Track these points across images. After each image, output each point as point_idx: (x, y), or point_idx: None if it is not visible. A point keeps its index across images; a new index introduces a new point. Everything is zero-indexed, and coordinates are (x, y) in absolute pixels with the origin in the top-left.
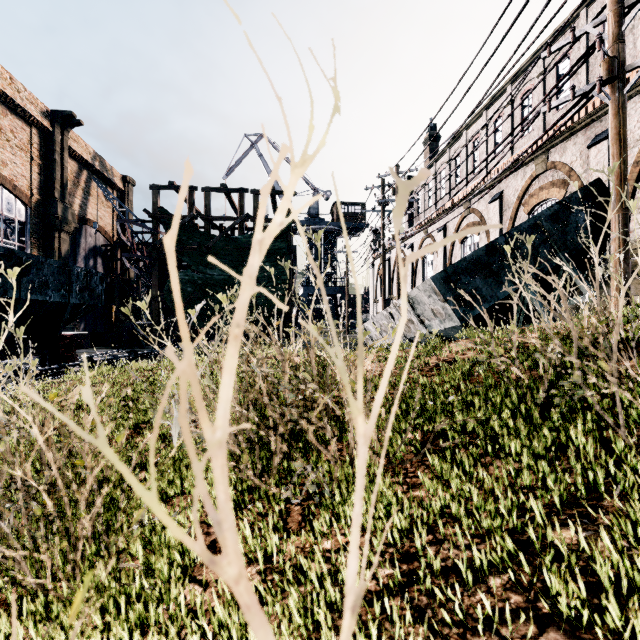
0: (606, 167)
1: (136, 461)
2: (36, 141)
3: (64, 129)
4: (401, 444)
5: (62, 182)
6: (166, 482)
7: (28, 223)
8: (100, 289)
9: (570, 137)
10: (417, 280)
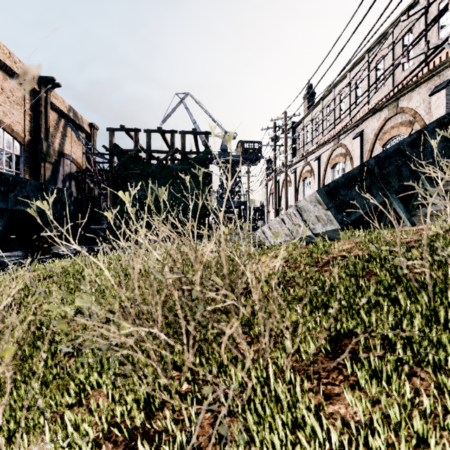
0: (444, 110)
1: (62, 352)
2: (28, 98)
3: (48, 89)
4: (315, 349)
5: (46, 127)
6: (85, 375)
7: (22, 156)
8: (69, 202)
9: (415, 88)
10: (299, 196)
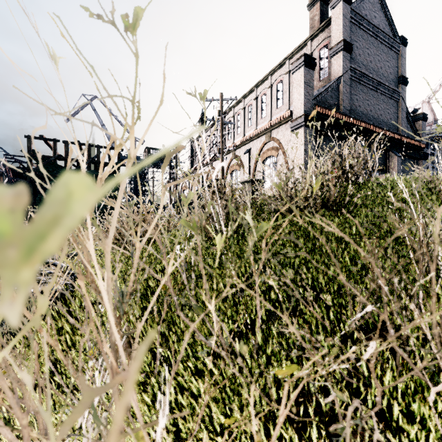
0: (248, 163)
1: None
2: None
3: None
4: None
5: None
6: None
7: None
8: None
9: (241, 147)
10: None
